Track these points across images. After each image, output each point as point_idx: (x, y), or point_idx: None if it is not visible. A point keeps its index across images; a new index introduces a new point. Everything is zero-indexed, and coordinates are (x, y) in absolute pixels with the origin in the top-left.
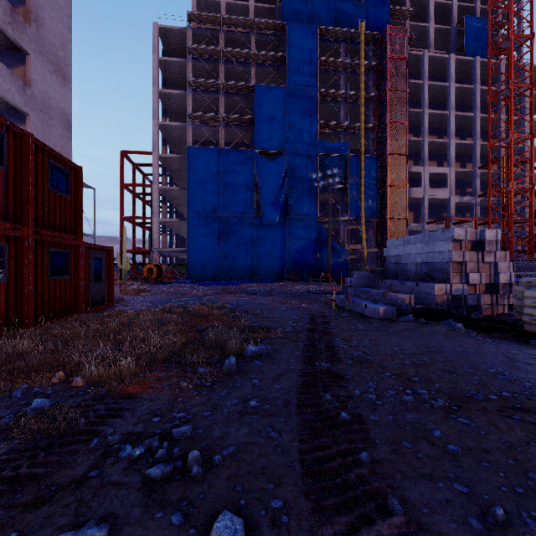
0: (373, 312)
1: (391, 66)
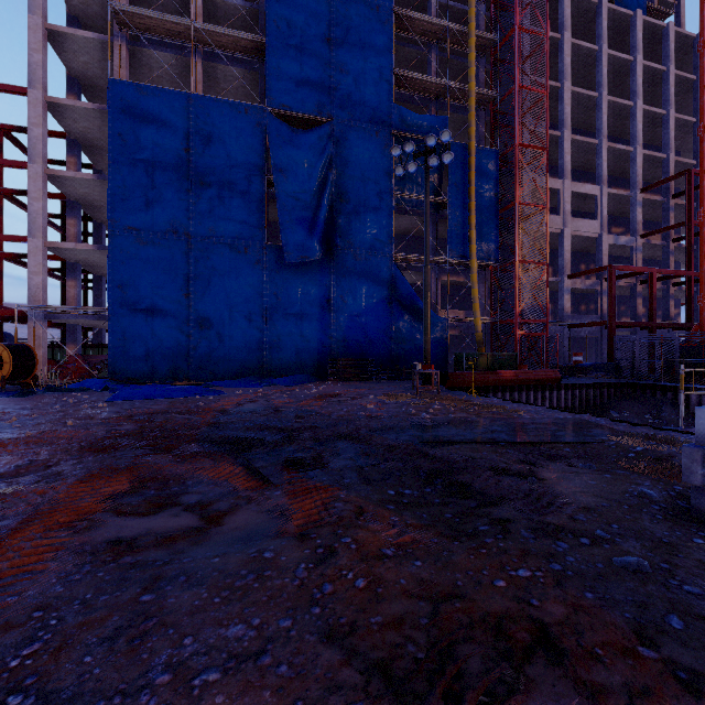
0: None
1: None
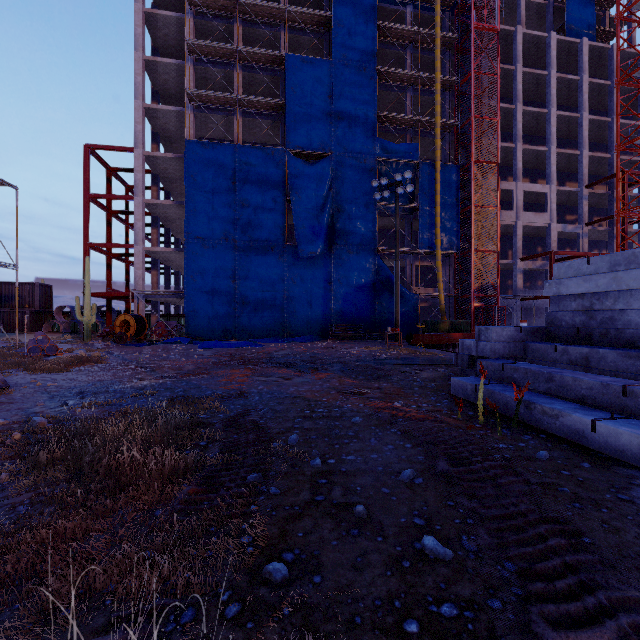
0: (636, 452)
1: (477, 39)
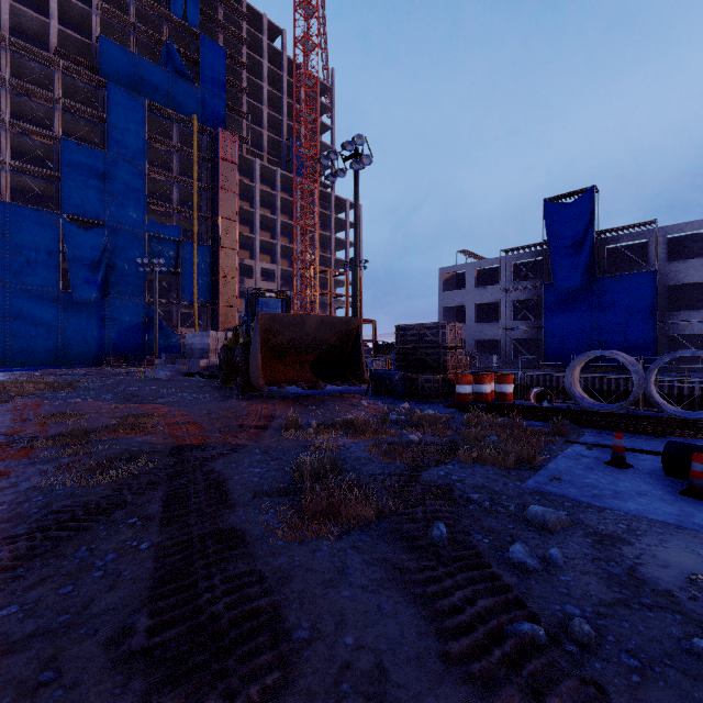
0: (164, 376)
1: (223, 166)
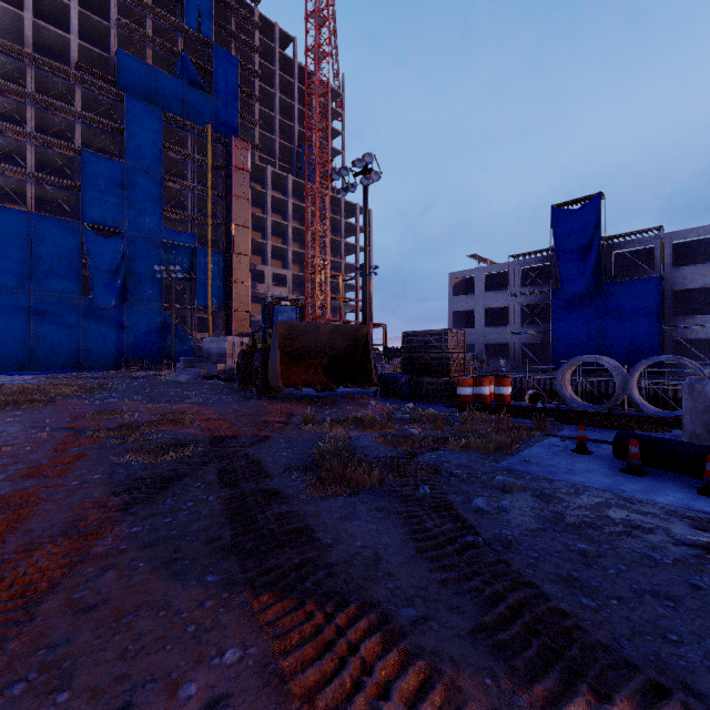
0: (184, 379)
1: (236, 174)
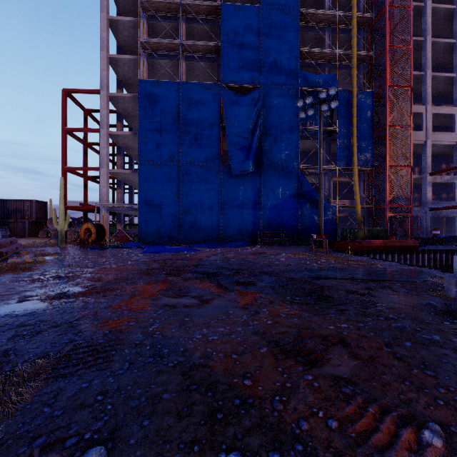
0: None
1: None
